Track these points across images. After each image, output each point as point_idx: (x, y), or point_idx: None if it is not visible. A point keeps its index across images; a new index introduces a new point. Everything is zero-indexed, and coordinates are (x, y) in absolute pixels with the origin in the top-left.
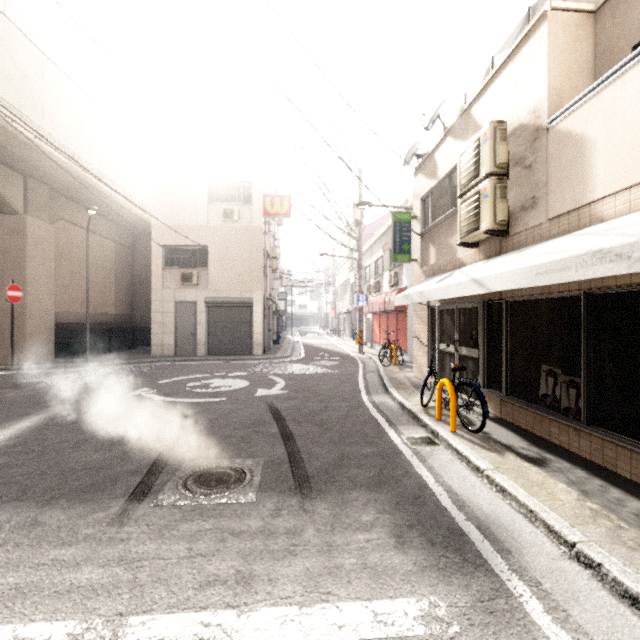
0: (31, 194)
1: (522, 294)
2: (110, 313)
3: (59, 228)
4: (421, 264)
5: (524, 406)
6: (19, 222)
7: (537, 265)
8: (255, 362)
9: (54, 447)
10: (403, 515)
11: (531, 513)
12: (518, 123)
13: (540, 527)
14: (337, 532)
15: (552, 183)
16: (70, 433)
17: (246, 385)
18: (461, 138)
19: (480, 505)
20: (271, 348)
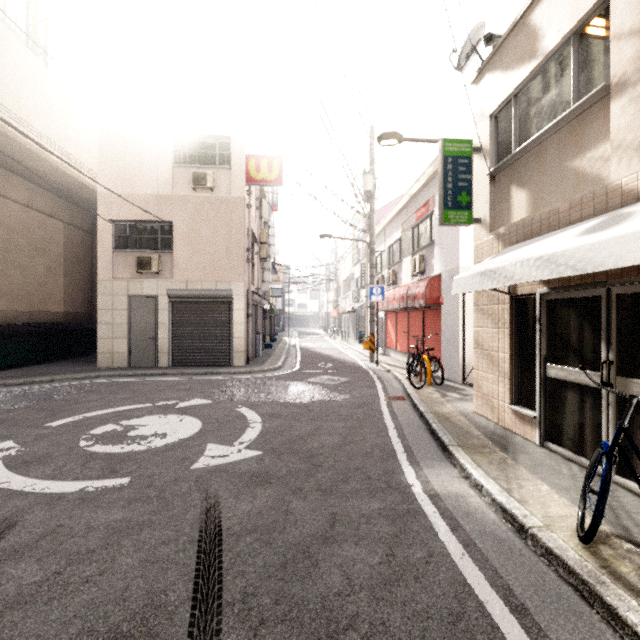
0: None
1: None
2: (57, 311)
3: None
4: (491, 225)
5: None
6: None
7: None
8: (231, 378)
9: None
10: None
11: None
12: None
13: None
14: None
15: None
16: None
17: (193, 432)
18: None
19: None
20: (259, 355)
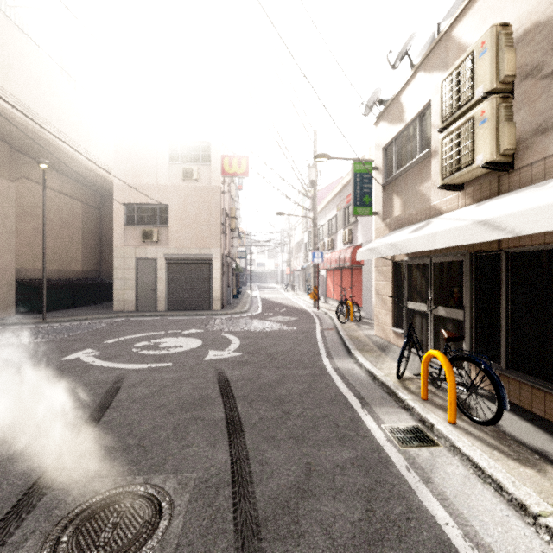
0: None
1: (538, 242)
2: (77, 270)
3: (22, 186)
4: (383, 217)
5: (543, 388)
6: None
7: None
8: (213, 317)
9: None
10: None
11: None
12: (530, 23)
13: None
14: None
15: None
16: None
17: (198, 345)
18: (437, 68)
19: None
20: (230, 303)
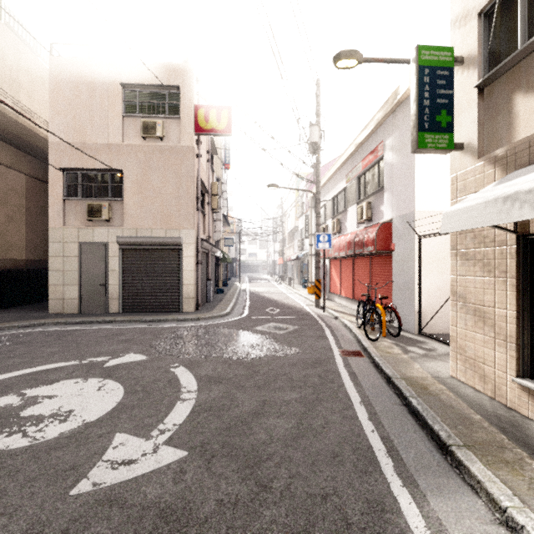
0: None
1: None
2: (19, 258)
3: None
4: (480, 149)
5: None
6: None
7: None
8: (177, 326)
9: None
10: None
11: None
12: None
13: None
14: None
15: None
16: None
17: (106, 409)
18: None
19: None
20: (210, 300)
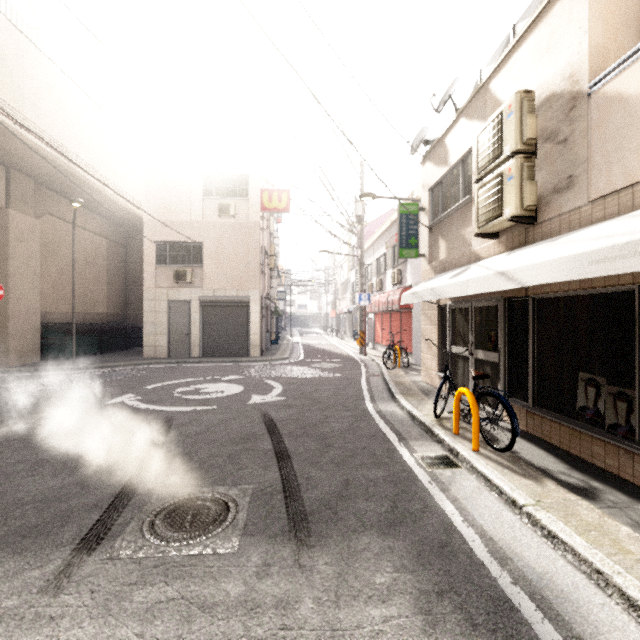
0: (14, 187)
1: (554, 290)
2: (102, 313)
3: (46, 223)
4: (429, 259)
5: (558, 420)
6: (1, 216)
7: (591, 251)
8: (252, 364)
9: (6, 470)
10: (429, 574)
11: (599, 574)
12: (549, 92)
13: (615, 597)
14: (343, 604)
15: (595, 158)
16: (31, 451)
17: (240, 390)
18: (477, 118)
19: (526, 558)
20: (269, 349)
